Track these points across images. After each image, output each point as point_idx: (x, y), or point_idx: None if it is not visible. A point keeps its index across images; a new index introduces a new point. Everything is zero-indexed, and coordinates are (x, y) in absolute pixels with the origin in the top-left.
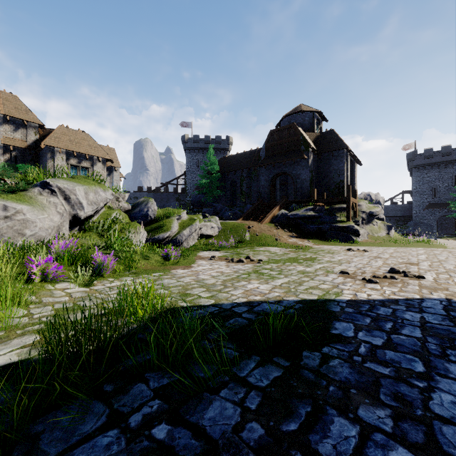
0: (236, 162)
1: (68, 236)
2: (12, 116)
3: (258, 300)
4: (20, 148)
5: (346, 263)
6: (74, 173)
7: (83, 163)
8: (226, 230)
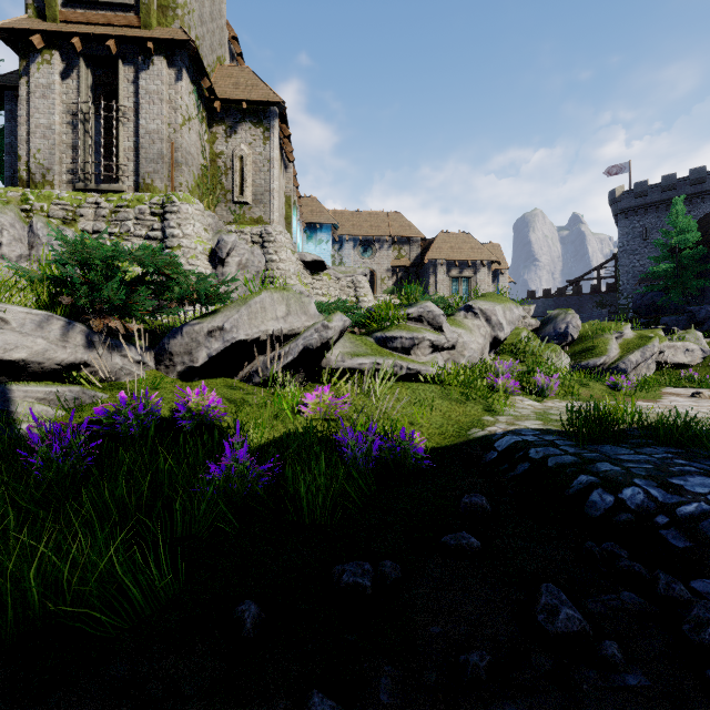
0: None
1: (487, 359)
2: (398, 236)
3: None
4: (404, 268)
5: None
6: (455, 286)
7: (465, 272)
8: None
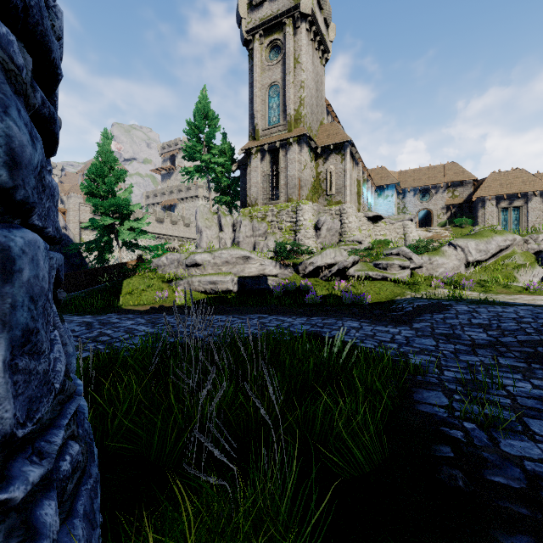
0: None
1: (463, 273)
2: (451, 181)
3: (519, 302)
4: (457, 205)
5: None
6: (504, 215)
7: (515, 203)
8: None
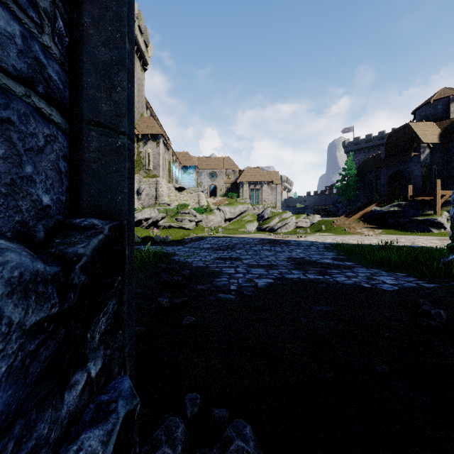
0: (373, 162)
1: (224, 225)
2: (227, 169)
3: (235, 236)
4: (231, 184)
5: (307, 236)
6: (252, 193)
7: (257, 186)
8: (317, 224)
